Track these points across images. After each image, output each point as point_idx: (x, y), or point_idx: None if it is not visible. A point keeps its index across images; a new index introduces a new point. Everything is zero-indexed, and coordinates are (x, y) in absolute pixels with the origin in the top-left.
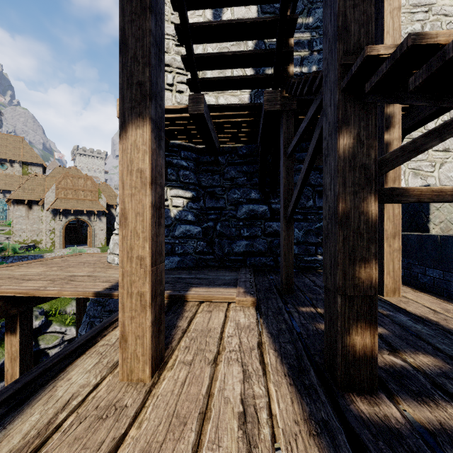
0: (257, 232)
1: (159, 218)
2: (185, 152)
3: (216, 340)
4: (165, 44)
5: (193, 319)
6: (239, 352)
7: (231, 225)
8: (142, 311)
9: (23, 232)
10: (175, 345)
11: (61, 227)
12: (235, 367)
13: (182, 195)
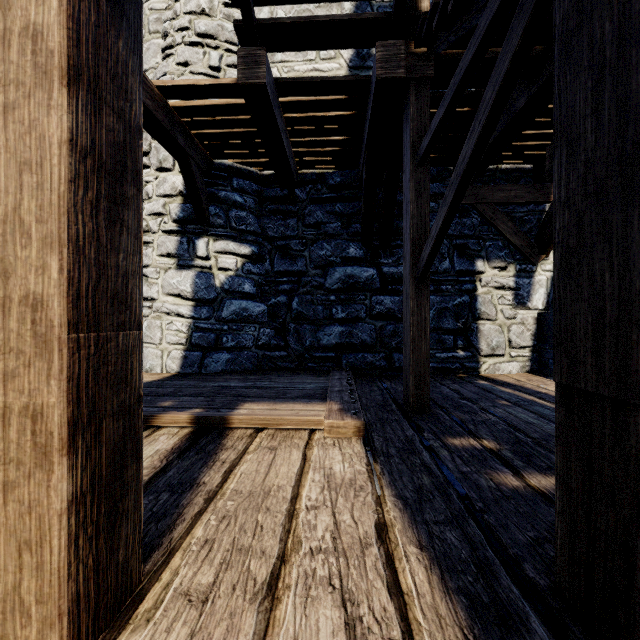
0: (359, 312)
1: (115, 203)
2: (240, 180)
3: (281, 520)
4: (206, 2)
5: (236, 466)
6: (334, 556)
7: (317, 301)
8: (38, 464)
9: None
10: (181, 536)
11: None
12: (324, 610)
13: (234, 250)
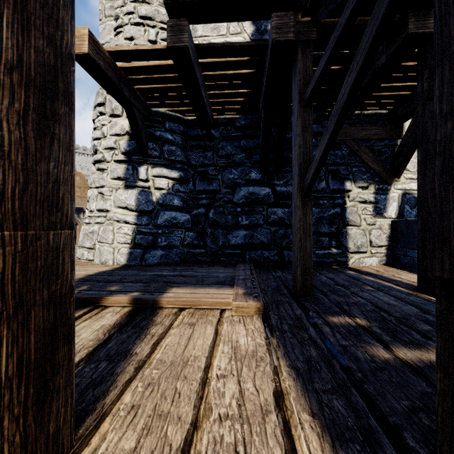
0: (258, 220)
1: (45, 117)
2: (171, 123)
3: (195, 388)
4: None
5: (162, 339)
6: (239, 423)
7: (227, 212)
8: None
9: None
10: (113, 401)
11: None
12: None
13: (166, 174)
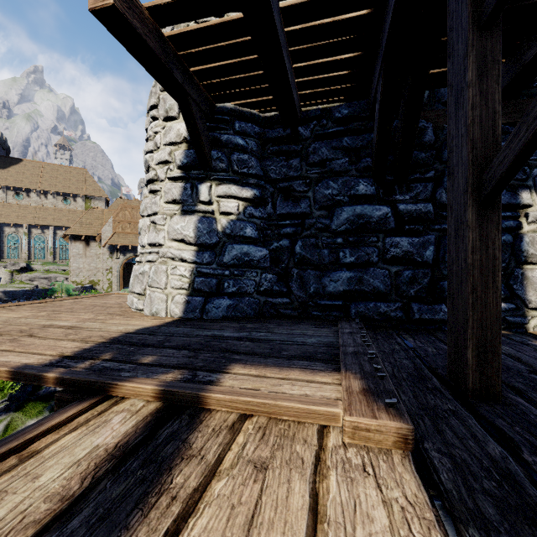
0: (370, 256)
1: None
2: (242, 122)
3: None
4: None
5: (190, 516)
6: None
7: (321, 244)
8: None
9: (80, 272)
10: None
11: (118, 266)
12: None
13: (235, 193)
